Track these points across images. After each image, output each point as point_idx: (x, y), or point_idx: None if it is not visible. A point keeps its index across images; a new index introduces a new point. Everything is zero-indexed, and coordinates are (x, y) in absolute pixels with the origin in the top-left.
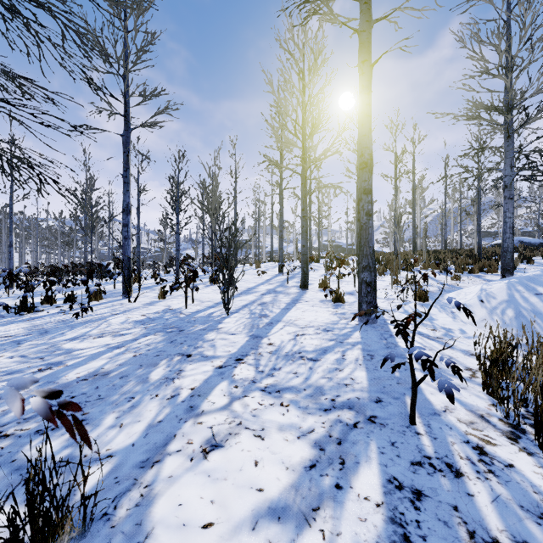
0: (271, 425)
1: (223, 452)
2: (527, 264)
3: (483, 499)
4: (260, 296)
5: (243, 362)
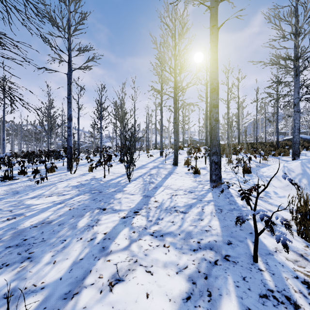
0: (158, 262)
1: (124, 286)
2: (306, 150)
3: None
4: (149, 170)
5: (138, 214)
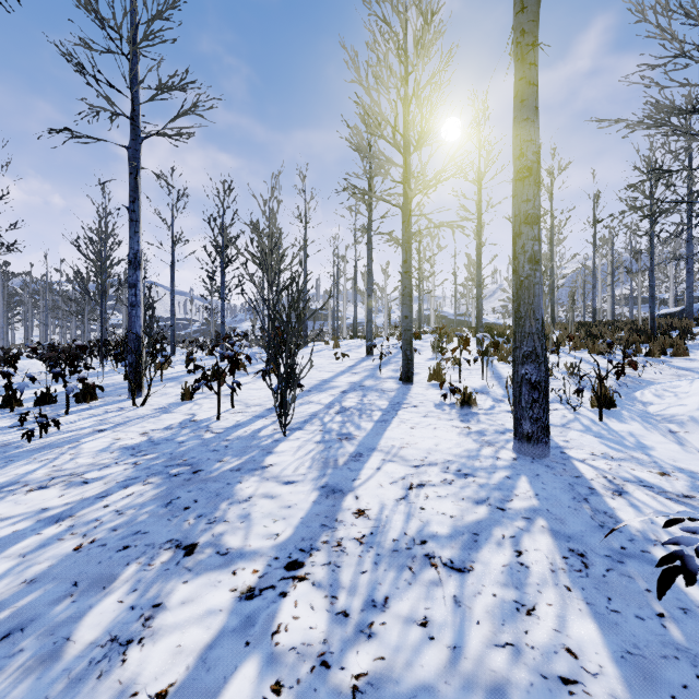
0: None
1: None
2: None
3: None
4: (340, 395)
5: (301, 576)
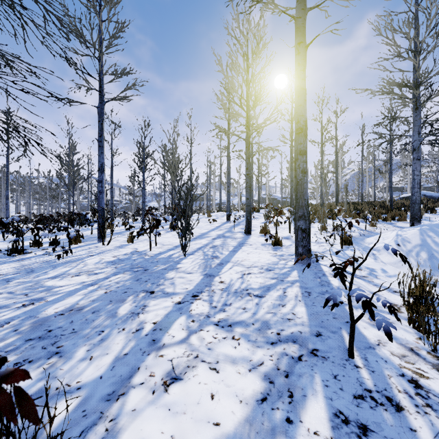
0: (225, 358)
1: (182, 385)
2: (430, 213)
3: (425, 434)
4: (212, 240)
5: (198, 298)
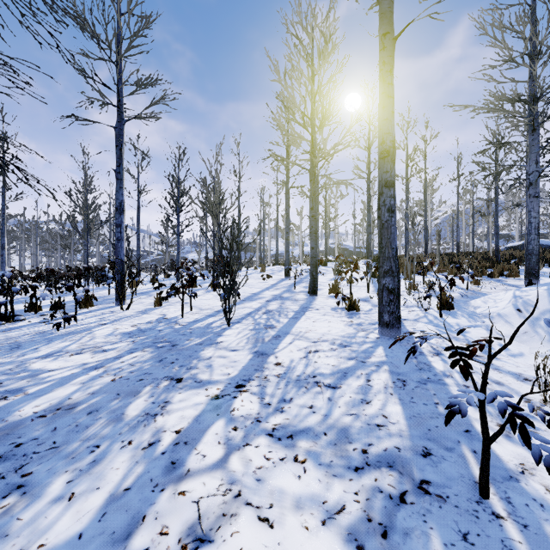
0: (283, 498)
1: None
2: (549, 267)
3: None
4: (266, 303)
5: (244, 390)
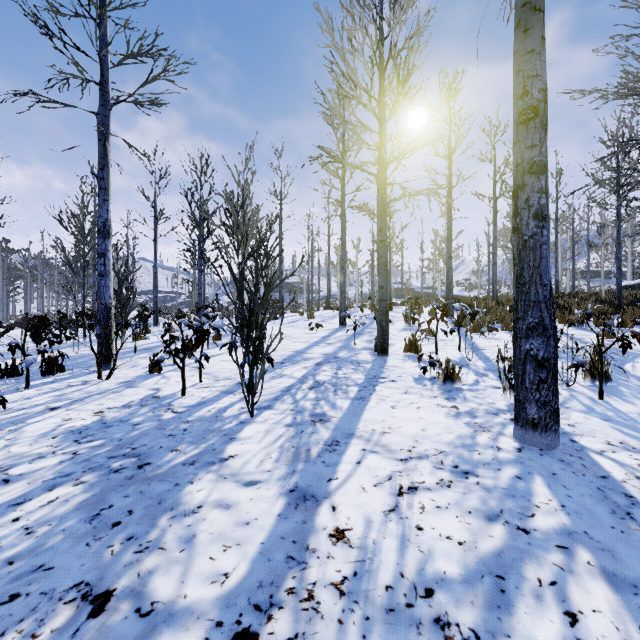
0: None
1: None
2: None
3: None
4: (314, 368)
5: None
